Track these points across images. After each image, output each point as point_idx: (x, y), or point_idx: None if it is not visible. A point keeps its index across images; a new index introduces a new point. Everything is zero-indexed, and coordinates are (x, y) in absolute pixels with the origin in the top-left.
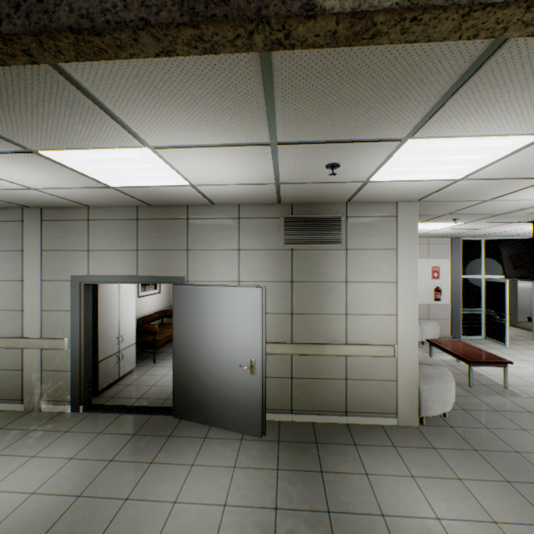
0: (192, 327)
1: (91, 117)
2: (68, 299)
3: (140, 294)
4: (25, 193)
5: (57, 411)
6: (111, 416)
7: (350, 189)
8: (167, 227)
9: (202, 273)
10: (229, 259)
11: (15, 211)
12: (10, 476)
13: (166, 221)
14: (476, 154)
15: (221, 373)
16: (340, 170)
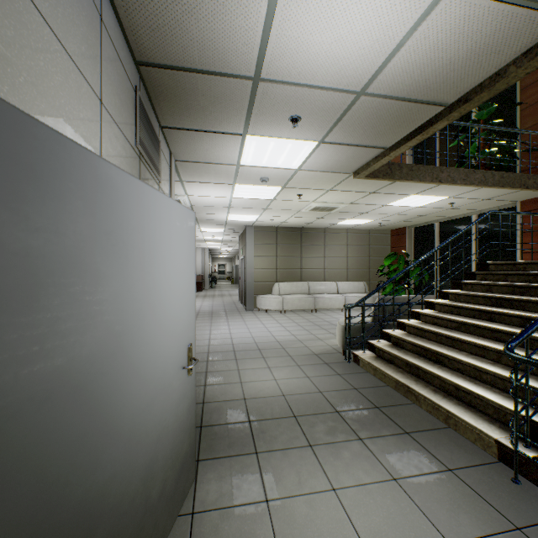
0: (84, 321)
1: None
2: None
3: None
4: None
5: None
6: None
7: (220, 128)
8: None
9: (36, 102)
10: (89, 109)
11: None
12: None
13: None
14: (283, 162)
15: (155, 419)
16: (281, 122)
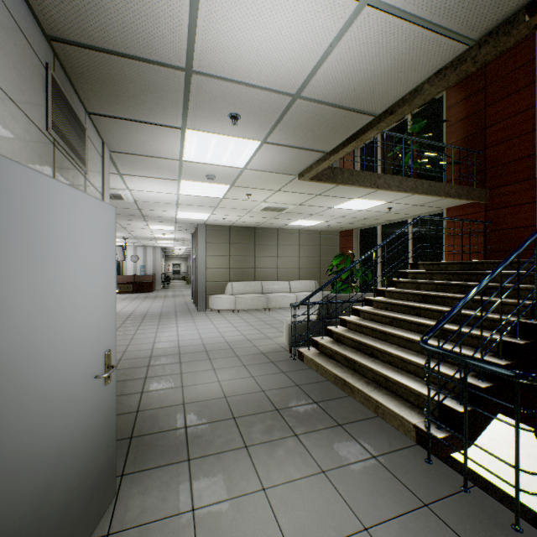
0: None
1: (441, 1)
2: None
3: None
4: None
5: None
6: None
7: (156, 119)
8: None
9: None
10: None
11: None
12: None
13: None
14: (228, 159)
15: (52, 437)
16: (221, 118)
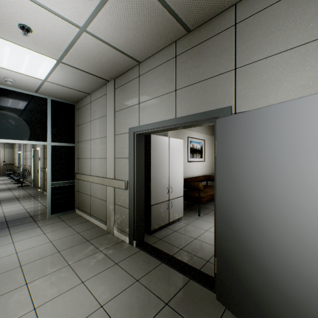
0: (244, 176)
1: None
2: (127, 148)
3: (189, 159)
4: (86, 46)
5: (121, 239)
6: (152, 262)
7: None
8: (206, 50)
9: (259, 96)
10: None
11: (103, 88)
12: (55, 299)
13: (205, 43)
14: None
15: (314, 273)
16: None
